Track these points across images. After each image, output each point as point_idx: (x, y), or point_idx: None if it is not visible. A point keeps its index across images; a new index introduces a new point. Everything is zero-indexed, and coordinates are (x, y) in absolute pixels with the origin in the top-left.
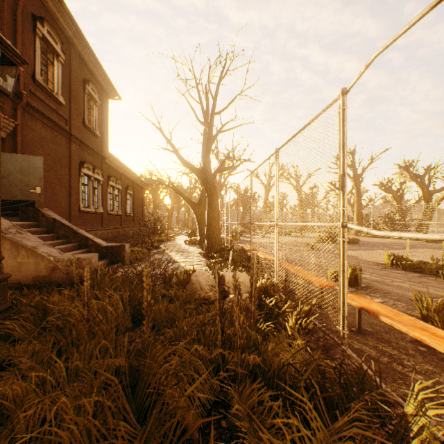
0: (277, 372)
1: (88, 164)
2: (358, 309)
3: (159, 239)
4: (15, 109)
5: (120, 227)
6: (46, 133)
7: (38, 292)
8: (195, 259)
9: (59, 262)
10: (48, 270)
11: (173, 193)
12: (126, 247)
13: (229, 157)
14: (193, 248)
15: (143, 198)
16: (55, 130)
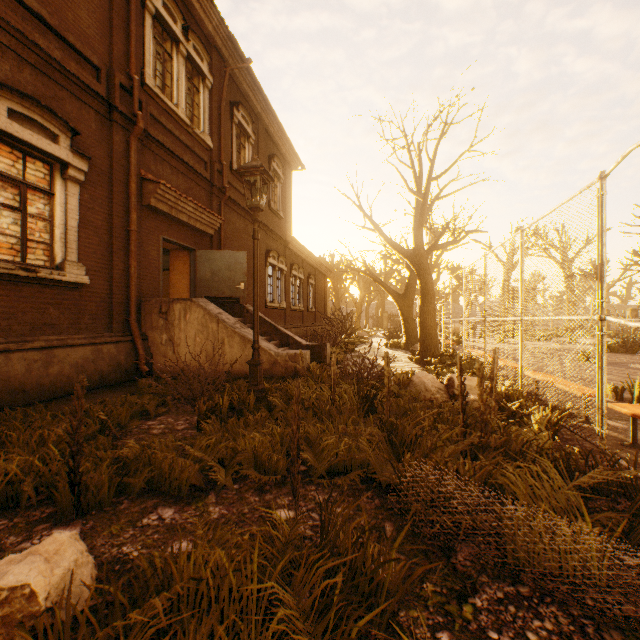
0: (520, 448)
1: (273, 252)
2: (632, 420)
3: (349, 341)
4: (219, 204)
5: (302, 326)
6: (239, 224)
7: (270, 381)
8: (406, 364)
9: (278, 357)
10: (270, 363)
11: (362, 280)
12: (327, 346)
13: (448, 228)
14: (398, 352)
15: (325, 289)
16: (246, 219)
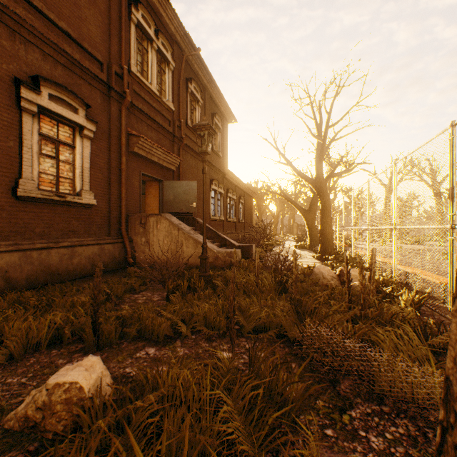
0: (389, 318)
1: (215, 181)
2: None
3: (269, 244)
4: (178, 149)
5: (235, 233)
6: (192, 162)
7: (214, 270)
8: (309, 260)
9: (219, 253)
10: (213, 258)
11: (278, 199)
12: (253, 247)
13: (341, 161)
14: (304, 251)
15: (251, 206)
16: (196, 158)
